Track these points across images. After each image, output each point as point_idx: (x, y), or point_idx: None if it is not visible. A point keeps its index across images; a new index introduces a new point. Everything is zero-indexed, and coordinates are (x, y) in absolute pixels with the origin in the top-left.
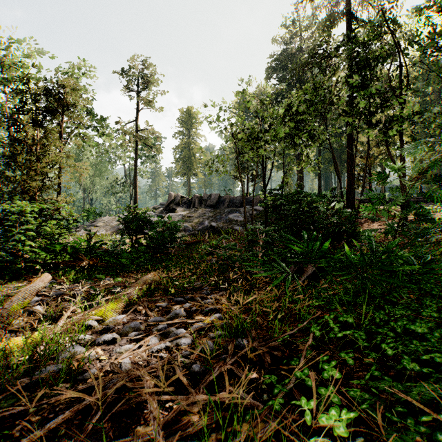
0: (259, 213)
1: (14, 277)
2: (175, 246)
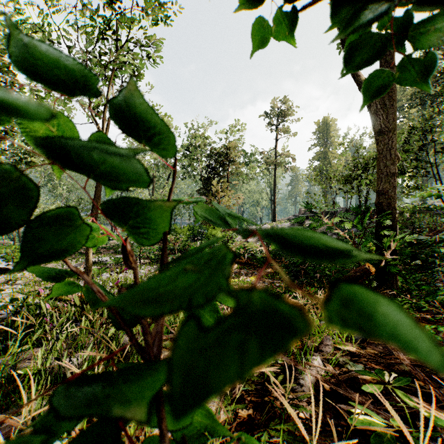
0: None
1: None
2: None
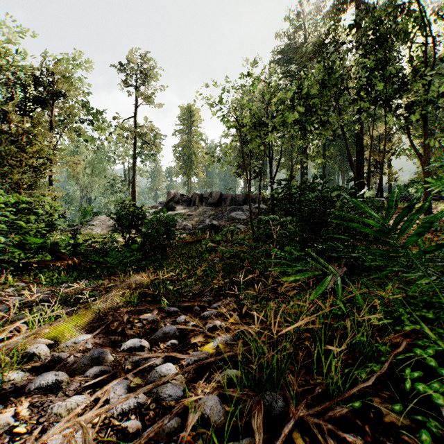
0: (263, 211)
1: None
2: (173, 244)
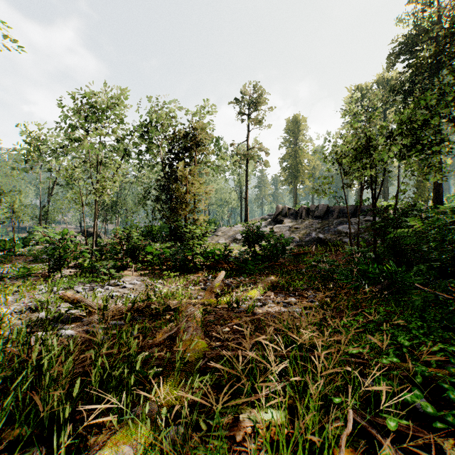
0: None
1: (188, 271)
2: (285, 257)
